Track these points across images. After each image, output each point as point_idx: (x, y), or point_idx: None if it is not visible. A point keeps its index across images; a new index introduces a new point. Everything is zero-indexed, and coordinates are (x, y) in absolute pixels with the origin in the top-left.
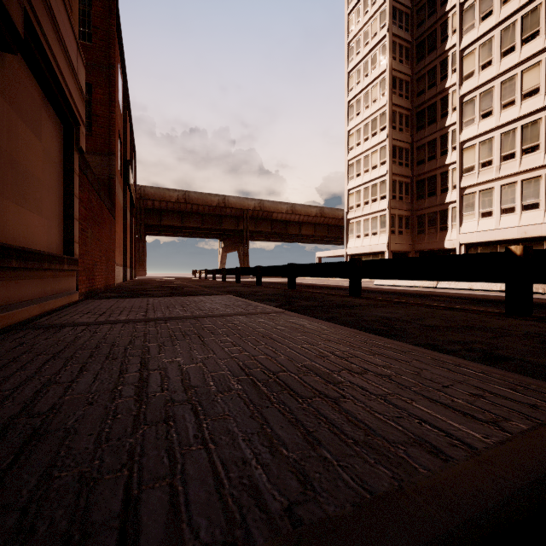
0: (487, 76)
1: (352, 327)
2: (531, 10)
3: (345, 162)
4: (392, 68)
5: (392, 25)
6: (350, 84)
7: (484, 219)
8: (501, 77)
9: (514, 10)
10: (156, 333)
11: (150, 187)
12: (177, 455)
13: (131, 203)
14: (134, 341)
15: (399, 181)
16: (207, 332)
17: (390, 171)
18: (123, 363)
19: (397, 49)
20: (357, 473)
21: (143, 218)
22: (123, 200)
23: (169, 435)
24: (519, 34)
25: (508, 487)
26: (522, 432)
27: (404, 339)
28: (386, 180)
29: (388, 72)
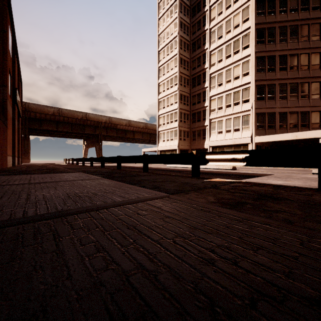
0: (220, 66)
1: (124, 182)
2: (237, 40)
3: (157, 100)
4: (180, 53)
5: (180, 31)
6: (159, 58)
7: (219, 135)
8: (226, 68)
9: (230, 38)
10: (34, 187)
11: (33, 103)
12: (38, 206)
13: (18, 115)
14: (24, 190)
15: (184, 112)
16: (59, 186)
17: (179, 107)
18: (19, 195)
19: (183, 44)
20: (82, 205)
21: (28, 124)
22: (12, 113)
23: (36, 204)
24: (232, 49)
25: (113, 204)
26: (132, 199)
27: (137, 185)
28: (177, 112)
29: (178, 55)
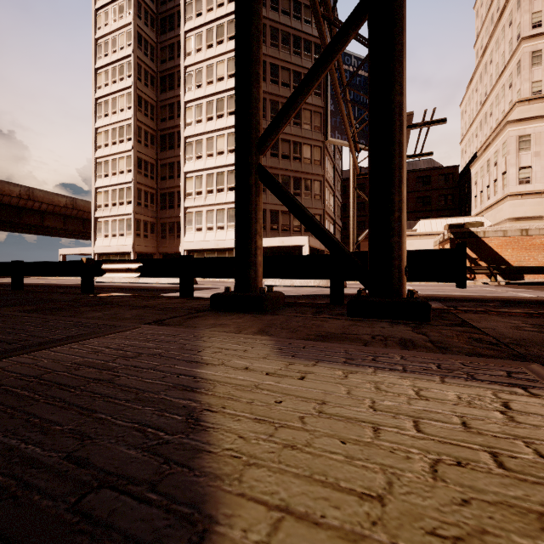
0: (199, 130)
1: None
2: (221, 98)
3: (93, 159)
4: (138, 88)
5: (138, 49)
6: (98, 82)
7: (198, 233)
8: (207, 134)
9: (212, 92)
10: None
11: None
12: None
13: None
14: None
15: (145, 190)
16: None
17: (135, 179)
18: None
19: (143, 73)
20: None
21: None
22: None
23: None
24: (215, 110)
25: None
26: None
27: None
28: (132, 187)
29: (133, 90)
